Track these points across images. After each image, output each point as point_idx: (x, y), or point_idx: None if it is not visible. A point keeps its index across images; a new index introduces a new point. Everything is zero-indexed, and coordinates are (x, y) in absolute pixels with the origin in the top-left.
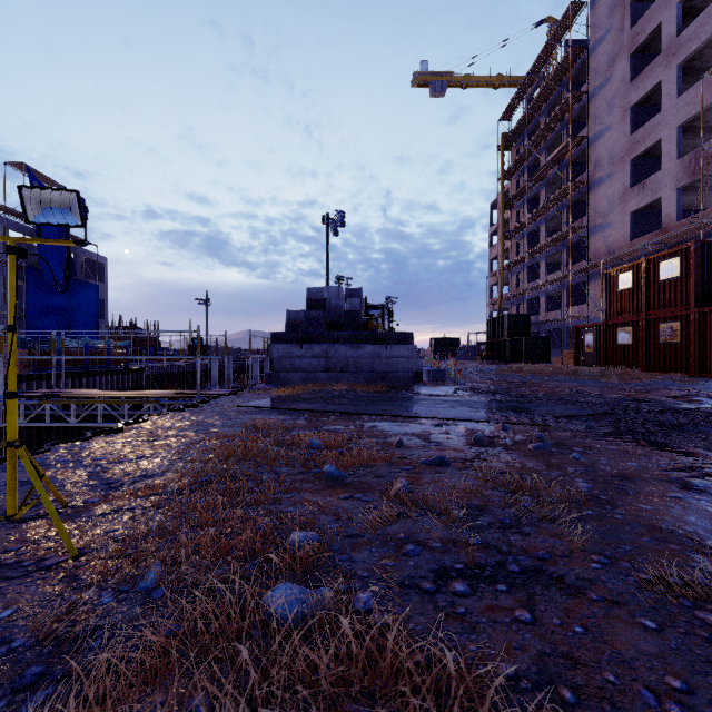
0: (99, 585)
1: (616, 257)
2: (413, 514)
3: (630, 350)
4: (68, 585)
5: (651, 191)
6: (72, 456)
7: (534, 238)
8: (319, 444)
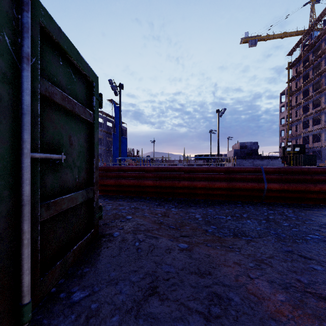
0: None
1: None
2: None
3: None
4: None
5: None
6: None
7: (305, 109)
8: None
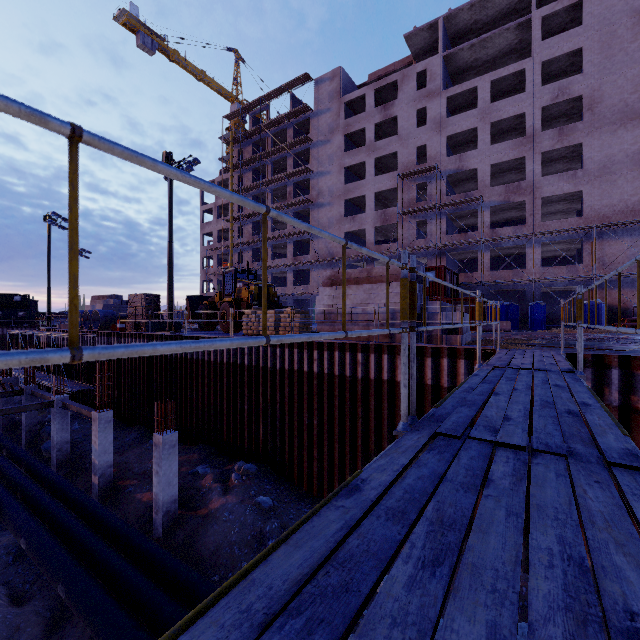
0: None
1: (340, 258)
2: None
3: None
4: None
5: (359, 223)
6: None
7: (255, 227)
8: None
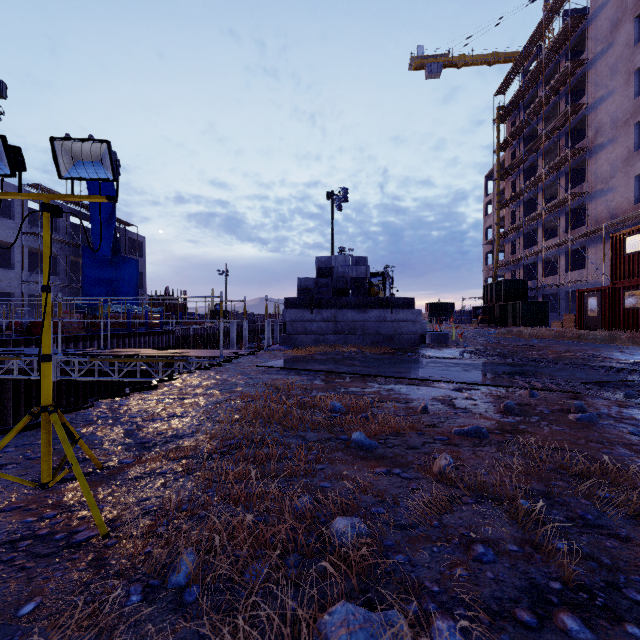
0: (128, 575)
1: (620, 221)
2: (467, 499)
3: (639, 314)
4: (95, 572)
5: None
6: (112, 412)
7: (530, 206)
8: (342, 408)
